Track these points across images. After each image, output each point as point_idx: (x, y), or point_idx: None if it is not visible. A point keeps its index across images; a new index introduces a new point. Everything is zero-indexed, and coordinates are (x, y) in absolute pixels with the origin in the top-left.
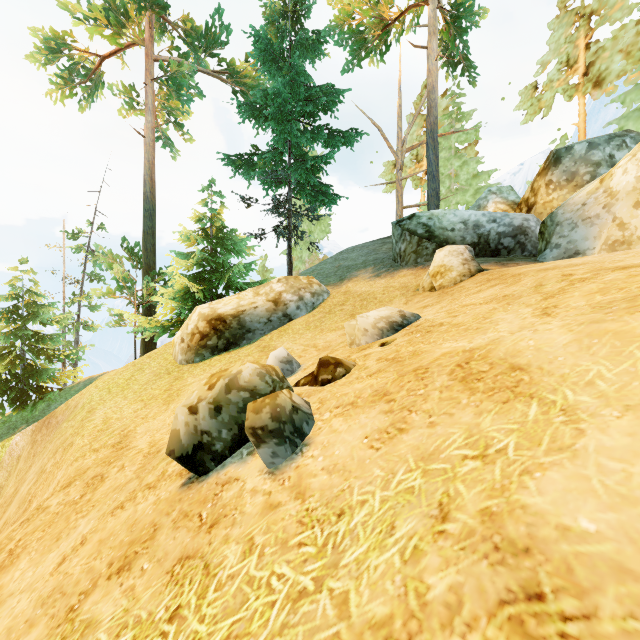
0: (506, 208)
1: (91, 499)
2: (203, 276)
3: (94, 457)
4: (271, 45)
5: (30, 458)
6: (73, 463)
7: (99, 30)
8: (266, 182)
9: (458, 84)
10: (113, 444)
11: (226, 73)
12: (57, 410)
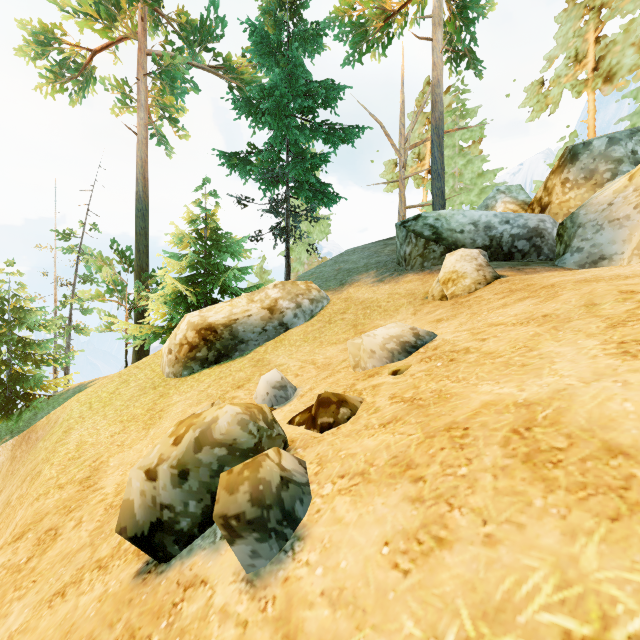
0: (516, 208)
1: (35, 568)
2: (197, 279)
3: (57, 497)
4: (268, 37)
5: (8, 476)
6: (34, 502)
7: (89, 23)
8: (263, 181)
9: (462, 80)
10: (81, 480)
11: (222, 68)
12: (38, 424)
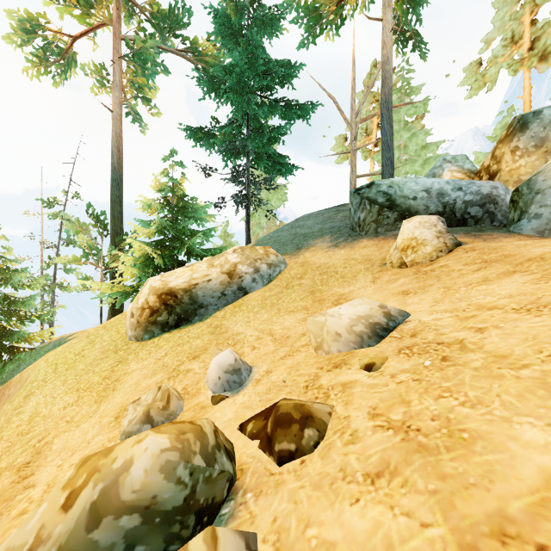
0: (462, 176)
1: None
2: (164, 243)
3: None
4: (230, 20)
5: None
6: None
7: (69, 10)
8: (225, 153)
9: (407, 60)
10: (20, 466)
11: (189, 52)
12: (12, 380)
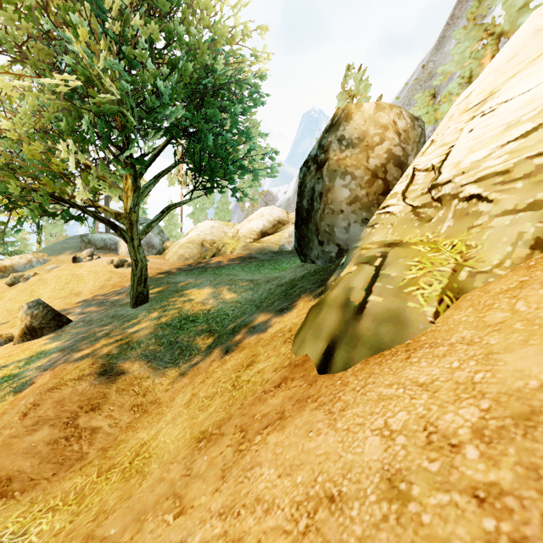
0: None
1: None
2: None
3: None
4: None
5: None
6: None
7: None
8: None
9: None
10: None
11: None
12: None
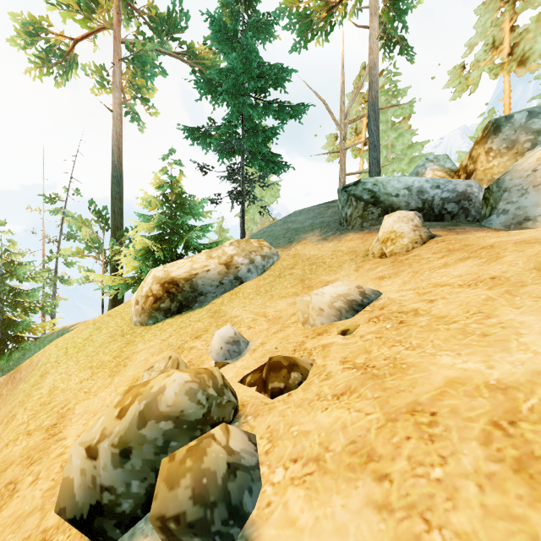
0: (443, 175)
1: None
2: (163, 237)
3: (24, 444)
4: (225, 26)
5: None
6: (3, 449)
7: (71, 15)
8: (221, 151)
9: (394, 64)
10: (48, 427)
11: (186, 54)
12: (22, 365)
